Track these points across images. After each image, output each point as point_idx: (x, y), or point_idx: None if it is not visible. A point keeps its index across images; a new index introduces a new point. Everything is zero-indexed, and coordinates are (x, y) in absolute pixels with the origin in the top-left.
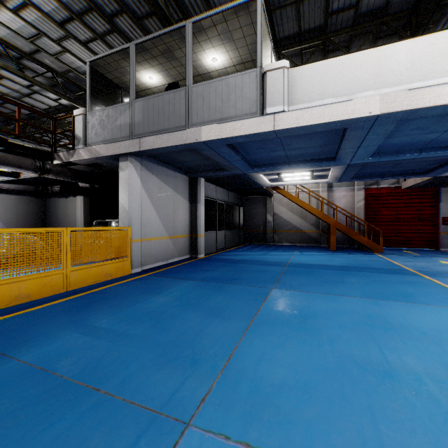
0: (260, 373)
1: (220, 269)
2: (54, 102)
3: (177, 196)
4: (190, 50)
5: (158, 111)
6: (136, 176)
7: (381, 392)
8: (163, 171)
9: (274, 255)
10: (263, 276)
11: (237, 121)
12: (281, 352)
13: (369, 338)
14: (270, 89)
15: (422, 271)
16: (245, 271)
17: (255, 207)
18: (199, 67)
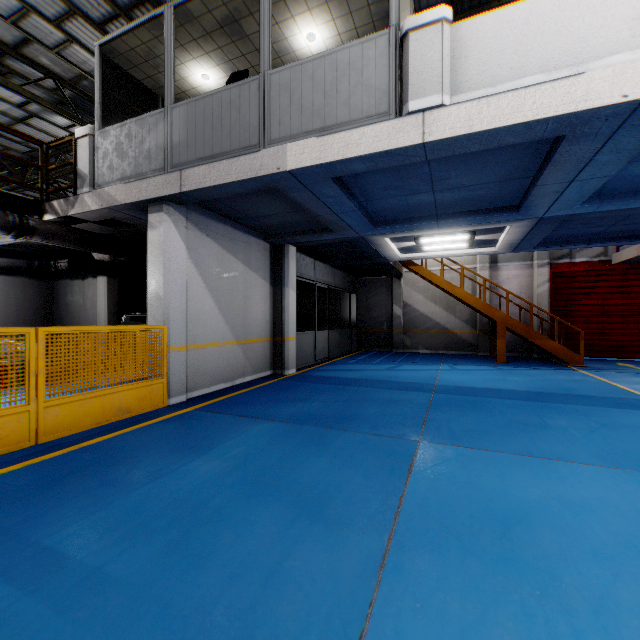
0: None
1: (320, 398)
2: (64, 132)
3: (250, 274)
4: (267, 9)
5: (212, 122)
6: (176, 239)
7: None
8: (226, 233)
9: (407, 370)
10: (397, 413)
11: (353, 130)
12: None
13: None
14: (416, 64)
15: None
16: (364, 402)
17: (374, 294)
18: (286, 54)
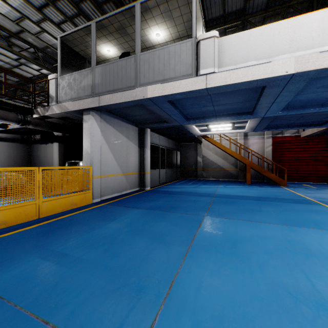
0: (200, 303)
1: (162, 199)
2: (37, 72)
3: (129, 142)
4: (139, 25)
5: (113, 75)
6: (96, 126)
7: (319, 327)
8: (118, 123)
9: (203, 187)
10: (196, 205)
11: (176, 81)
12: (217, 279)
13: (294, 264)
14: (203, 54)
15: (322, 201)
16: (182, 201)
17: (188, 151)
18: (146, 41)
